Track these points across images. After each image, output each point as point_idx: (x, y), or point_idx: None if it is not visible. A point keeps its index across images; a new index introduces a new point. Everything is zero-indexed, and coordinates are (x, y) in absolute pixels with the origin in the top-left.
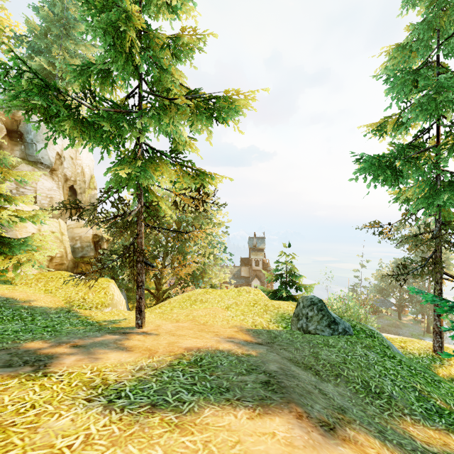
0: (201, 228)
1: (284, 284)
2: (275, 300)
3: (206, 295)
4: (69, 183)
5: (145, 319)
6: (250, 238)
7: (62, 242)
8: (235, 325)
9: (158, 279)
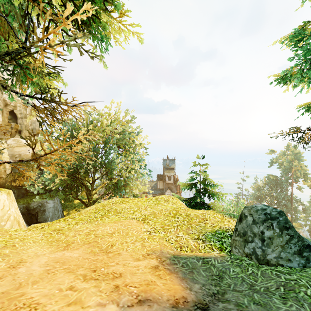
0: (124, 147)
1: (199, 192)
2: (191, 207)
3: (121, 204)
4: (9, 108)
5: (16, 245)
6: (164, 160)
7: (1, 159)
8: (152, 249)
9: (88, 190)
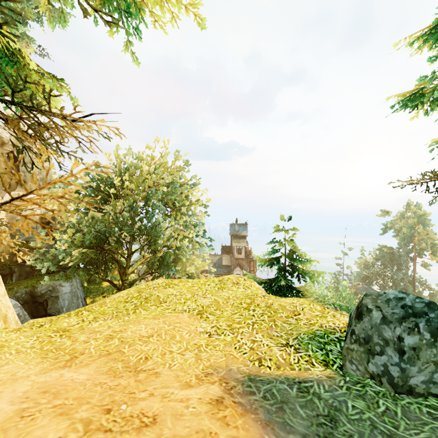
0: (175, 206)
1: (283, 270)
2: (271, 293)
3: (167, 289)
4: (6, 148)
5: None
6: (231, 225)
7: None
8: (213, 365)
9: (122, 267)
